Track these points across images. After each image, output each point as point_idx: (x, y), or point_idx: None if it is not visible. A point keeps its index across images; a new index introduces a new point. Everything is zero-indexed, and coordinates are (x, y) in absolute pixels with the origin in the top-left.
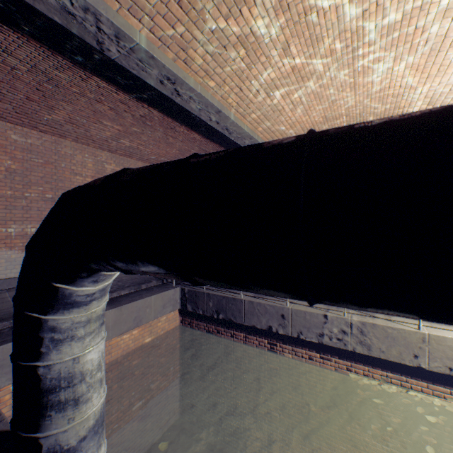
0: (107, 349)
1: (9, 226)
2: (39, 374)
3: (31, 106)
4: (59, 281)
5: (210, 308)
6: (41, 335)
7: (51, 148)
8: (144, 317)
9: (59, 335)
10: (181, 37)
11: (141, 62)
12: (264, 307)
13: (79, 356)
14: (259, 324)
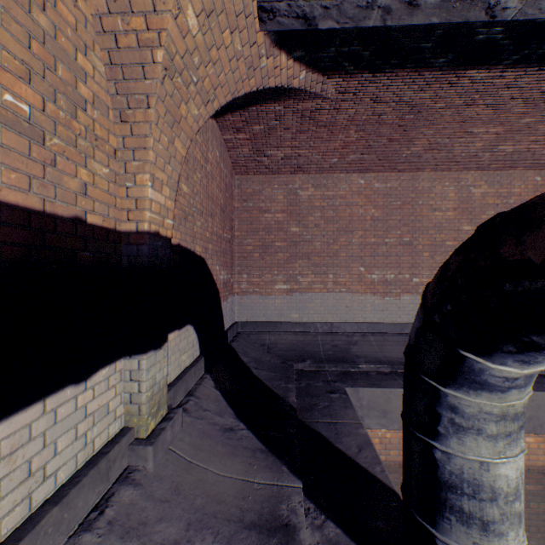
0: None
1: (372, 272)
2: (434, 456)
3: (391, 148)
4: (466, 348)
5: None
6: (437, 410)
7: (407, 187)
8: None
9: (459, 419)
10: None
11: None
12: None
13: (487, 461)
14: None
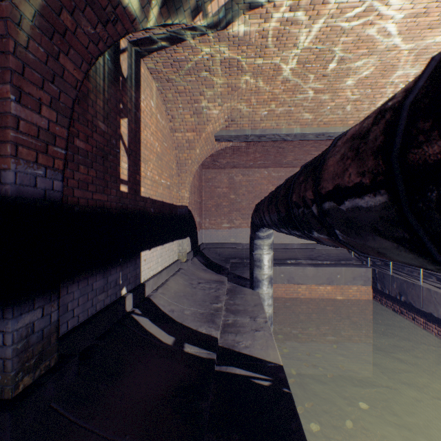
0: (308, 289)
1: None
2: (253, 256)
3: (277, 159)
4: (254, 230)
5: (393, 289)
6: (253, 245)
7: (289, 175)
8: (335, 280)
9: (256, 246)
10: (315, 119)
11: (301, 136)
12: (440, 296)
13: (261, 254)
14: (435, 312)
